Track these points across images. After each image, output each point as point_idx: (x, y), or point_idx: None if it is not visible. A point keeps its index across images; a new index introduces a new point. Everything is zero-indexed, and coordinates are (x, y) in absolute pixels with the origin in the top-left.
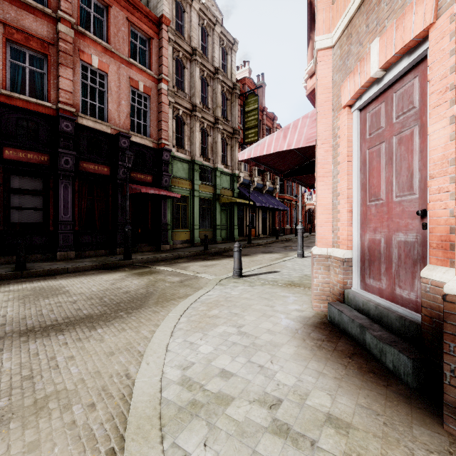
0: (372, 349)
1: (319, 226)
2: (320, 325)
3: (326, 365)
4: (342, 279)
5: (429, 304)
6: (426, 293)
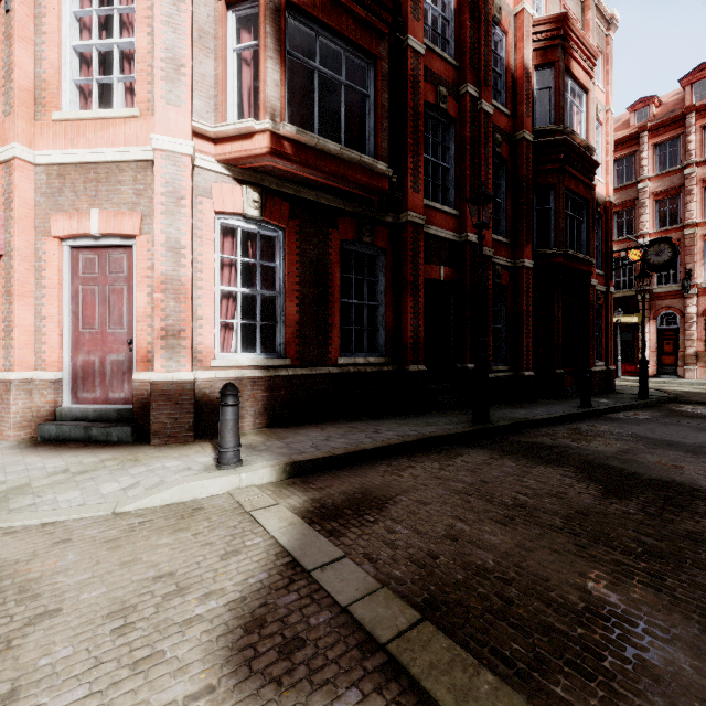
0: (100, 437)
1: (19, 348)
2: (39, 444)
3: (76, 453)
4: (54, 399)
5: (138, 393)
6: (136, 388)
